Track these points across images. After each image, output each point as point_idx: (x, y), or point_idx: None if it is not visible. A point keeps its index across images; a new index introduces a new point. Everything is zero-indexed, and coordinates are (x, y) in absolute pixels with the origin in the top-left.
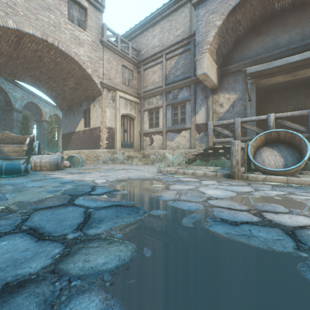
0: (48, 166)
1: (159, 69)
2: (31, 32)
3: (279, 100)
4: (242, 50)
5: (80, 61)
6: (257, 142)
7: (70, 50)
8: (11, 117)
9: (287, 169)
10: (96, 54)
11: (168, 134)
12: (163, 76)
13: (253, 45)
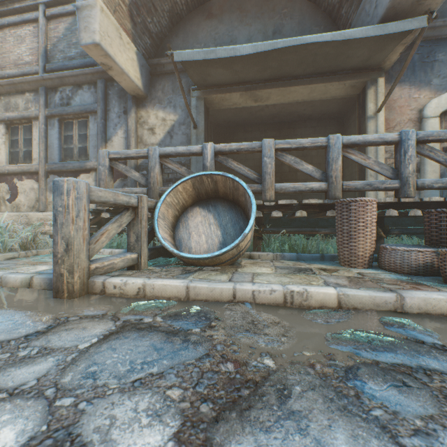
0: None
1: (31, 35)
2: None
3: (246, 141)
4: (185, 36)
5: None
6: (180, 197)
7: None
8: None
9: (216, 255)
10: None
11: (51, 179)
12: (41, 51)
13: (202, 33)
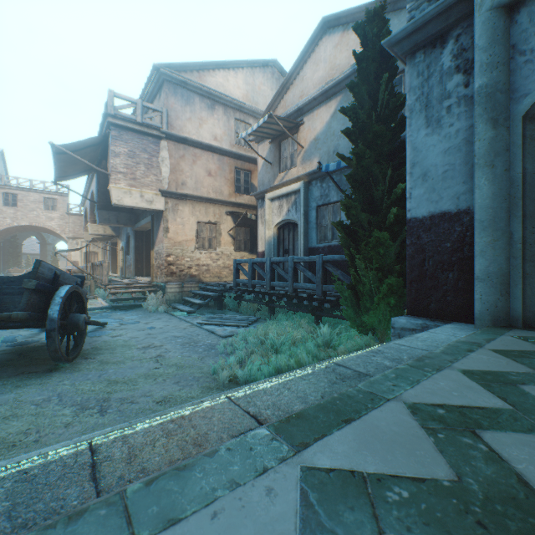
0: None
1: None
2: (25, 224)
3: None
4: None
5: (53, 228)
6: None
7: (46, 225)
8: (46, 249)
9: None
10: (64, 222)
11: None
12: None
13: None
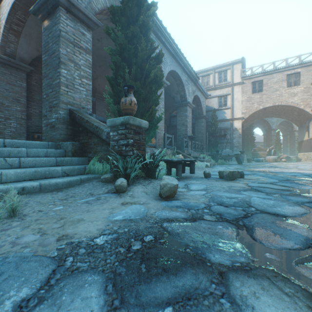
0: (271, 160)
1: None
2: (268, 106)
3: None
4: None
5: (294, 104)
6: None
7: (287, 102)
8: (270, 134)
9: None
10: (307, 94)
11: None
12: None
13: None
